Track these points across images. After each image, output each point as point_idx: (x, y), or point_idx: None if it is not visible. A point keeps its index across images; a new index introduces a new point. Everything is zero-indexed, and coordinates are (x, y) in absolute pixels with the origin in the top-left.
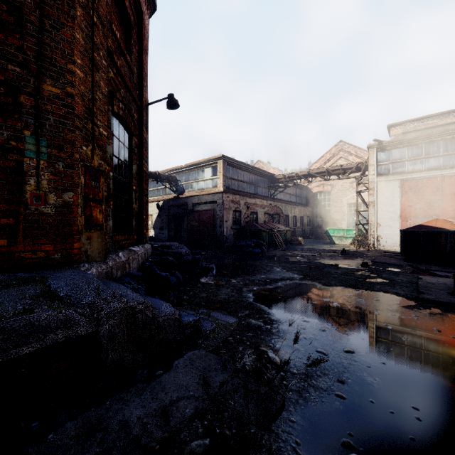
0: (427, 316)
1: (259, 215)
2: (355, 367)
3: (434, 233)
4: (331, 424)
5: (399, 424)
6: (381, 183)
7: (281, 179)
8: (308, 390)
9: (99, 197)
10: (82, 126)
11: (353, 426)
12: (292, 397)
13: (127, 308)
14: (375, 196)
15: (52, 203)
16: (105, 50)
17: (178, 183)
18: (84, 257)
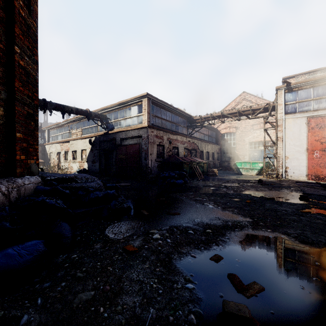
0: None
1: (180, 150)
2: None
3: None
4: None
5: None
6: (289, 120)
7: (198, 120)
8: None
9: None
10: None
11: None
12: None
13: None
14: (283, 132)
15: None
16: None
17: (108, 121)
18: None
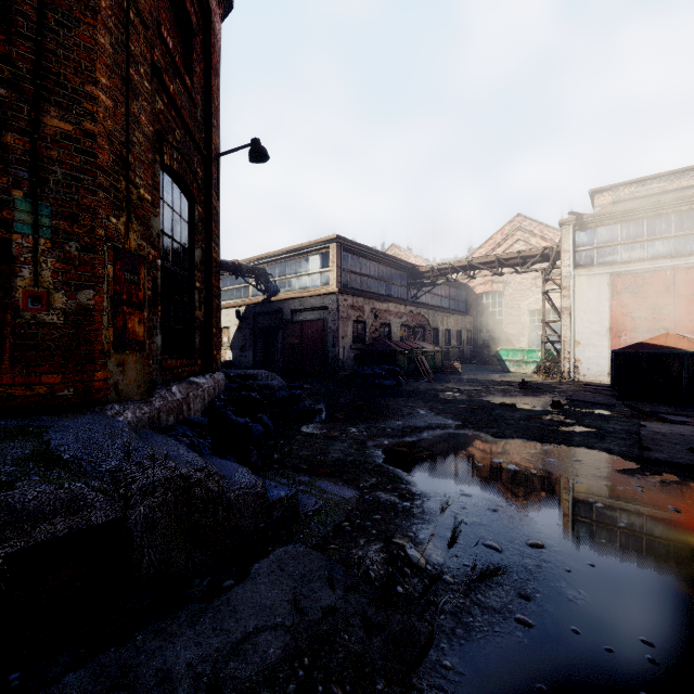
0: (657, 487)
1: (394, 328)
2: (546, 571)
3: (663, 356)
4: (510, 672)
5: (621, 670)
6: (580, 279)
7: (427, 273)
8: (471, 612)
9: (139, 298)
10: (110, 184)
11: (546, 675)
12: (445, 623)
13: (176, 479)
14: (572, 299)
15: (59, 308)
16: (149, 65)
17: (269, 278)
18: (114, 394)
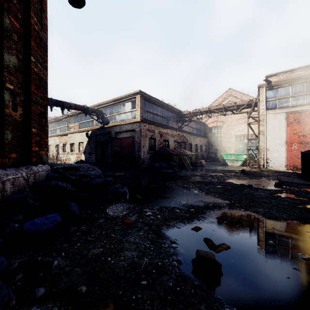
0: None
1: (170, 143)
2: None
3: None
4: None
5: None
6: (269, 116)
7: (187, 115)
8: None
9: None
10: None
11: None
12: None
13: None
14: (265, 126)
15: None
16: None
17: (104, 115)
18: None
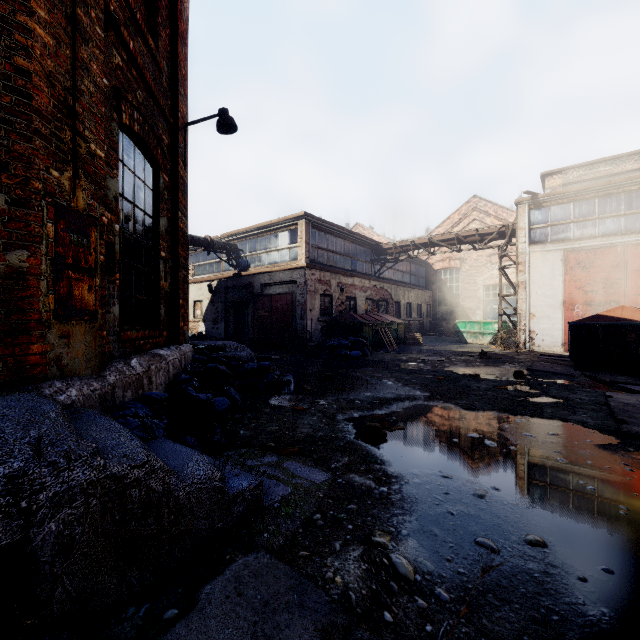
0: None
1: (359, 302)
2: (556, 580)
3: (620, 327)
4: None
5: None
6: (535, 255)
7: (390, 249)
8: None
9: (89, 263)
10: (50, 132)
11: None
12: None
13: (104, 481)
14: (527, 274)
15: None
16: (102, 10)
17: (240, 254)
18: (55, 369)
